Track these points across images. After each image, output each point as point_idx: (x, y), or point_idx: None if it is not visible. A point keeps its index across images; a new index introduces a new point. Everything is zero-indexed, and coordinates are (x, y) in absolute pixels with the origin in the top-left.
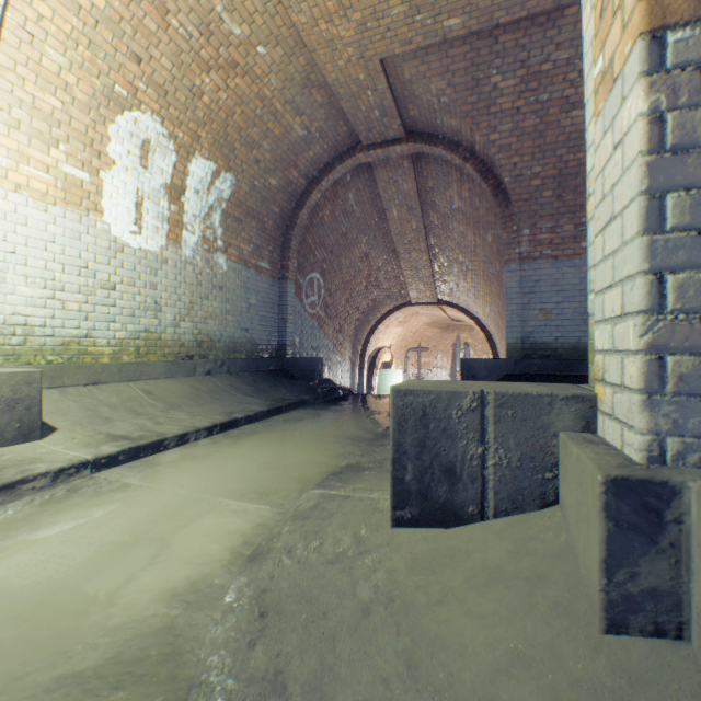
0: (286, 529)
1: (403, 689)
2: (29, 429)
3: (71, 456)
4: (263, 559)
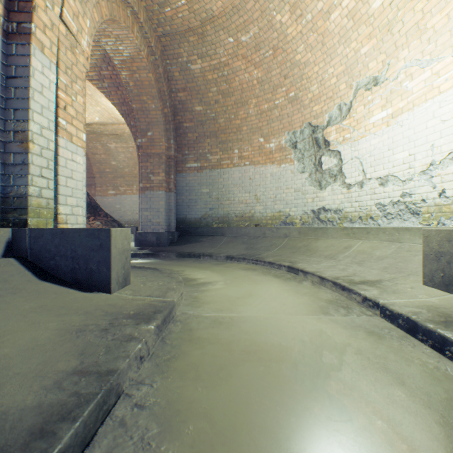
0: (175, 286)
1: (139, 273)
2: (448, 281)
3: (390, 298)
4: (177, 281)
